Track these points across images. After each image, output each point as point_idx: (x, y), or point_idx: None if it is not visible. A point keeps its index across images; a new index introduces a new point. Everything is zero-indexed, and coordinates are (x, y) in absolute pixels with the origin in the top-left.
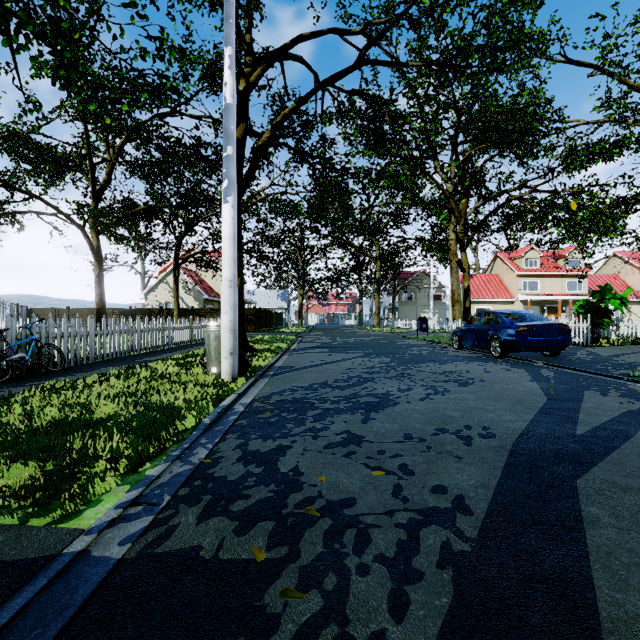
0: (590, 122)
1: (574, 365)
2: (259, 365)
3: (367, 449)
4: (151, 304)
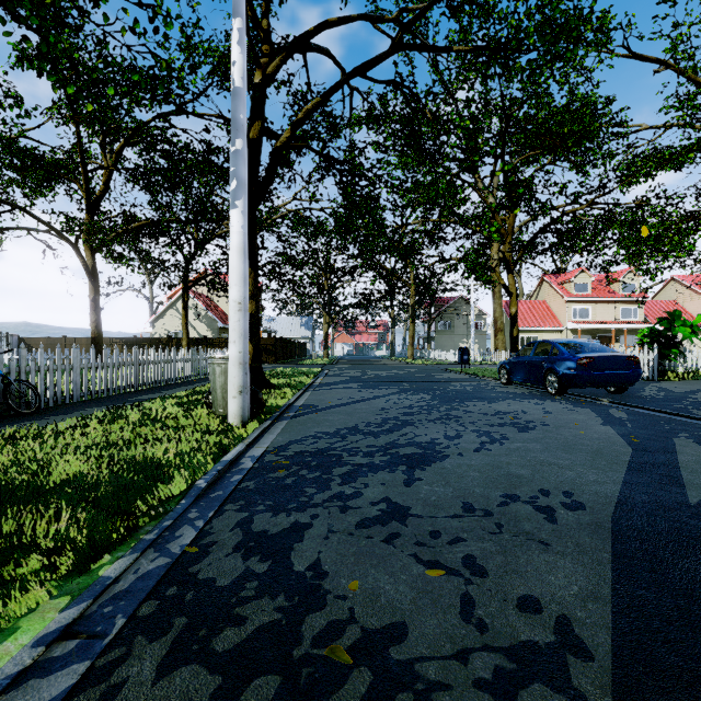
0: (654, 127)
1: (647, 404)
2: (276, 404)
3: (415, 529)
4: (159, 333)
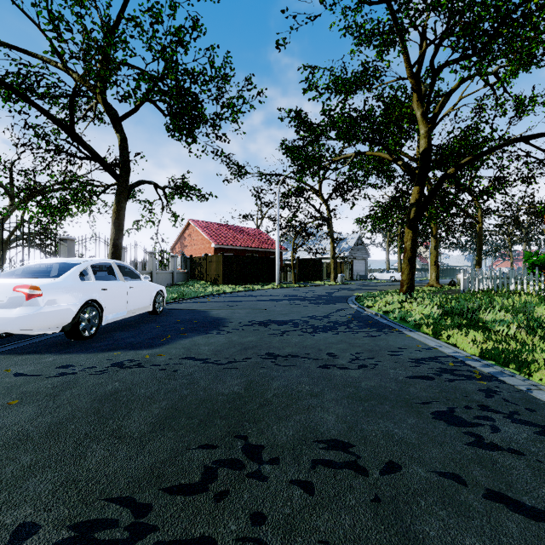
0: None
1: None
2: None
3: None
4: None
